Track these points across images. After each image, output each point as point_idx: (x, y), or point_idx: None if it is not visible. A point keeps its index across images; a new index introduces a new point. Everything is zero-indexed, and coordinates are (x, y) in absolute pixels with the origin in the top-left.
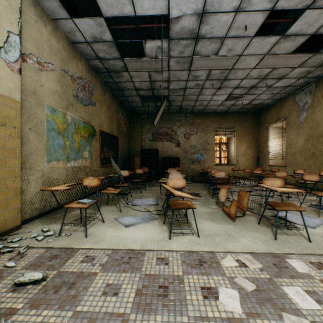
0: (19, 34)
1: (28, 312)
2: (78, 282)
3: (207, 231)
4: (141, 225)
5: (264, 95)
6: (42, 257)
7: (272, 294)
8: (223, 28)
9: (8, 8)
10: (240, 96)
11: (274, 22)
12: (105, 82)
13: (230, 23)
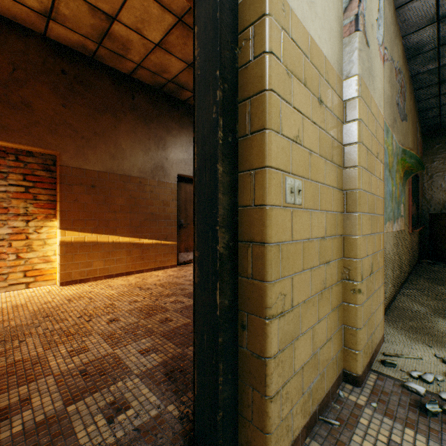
0: None
1: None
2: None
3: None
4: None
5: None
6: None
7: None
8: None
9: None
10: None
11: None
12: (412, 76)
13: None
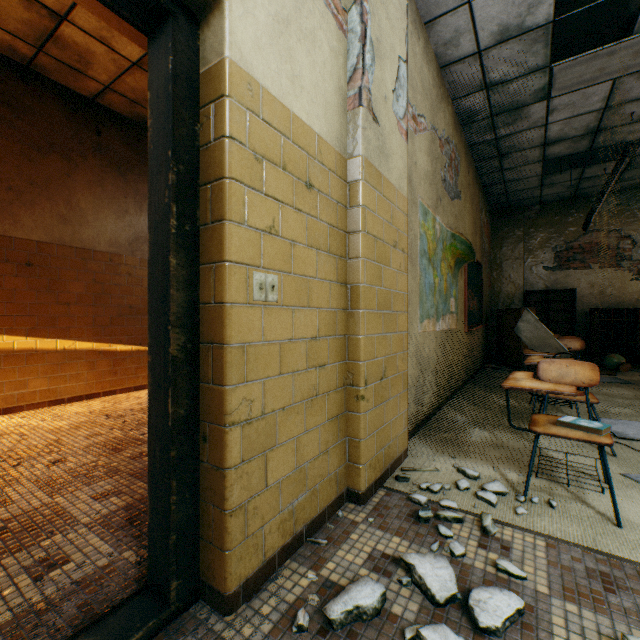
0: (406, 60)
1: None
2: None
3: None
4: None
5: None
6: (563, 565)
7: None
8: None
9: (398, 11)
10: None
11: None
12: (470, 145)
13: None
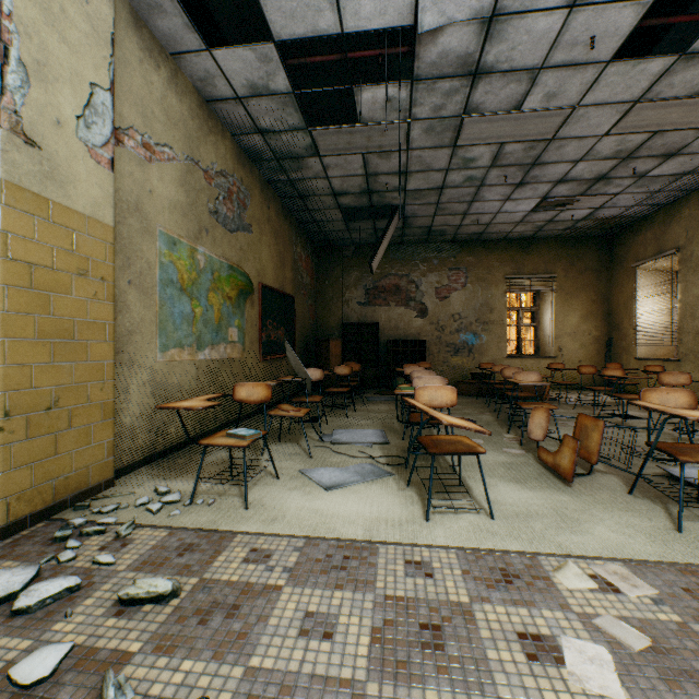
0: (112, 88)
1: (153, 661)
2: (245, 605)
3: (509, 507)
4: (358, 488)
5: (627, 197)
6: (163, 546)
7: (695, 663)
8: (539, 46)
9: (92, 37)
10: (569, 200)
11: (662, 24)
12: (269, 181)
13: (556, 34)
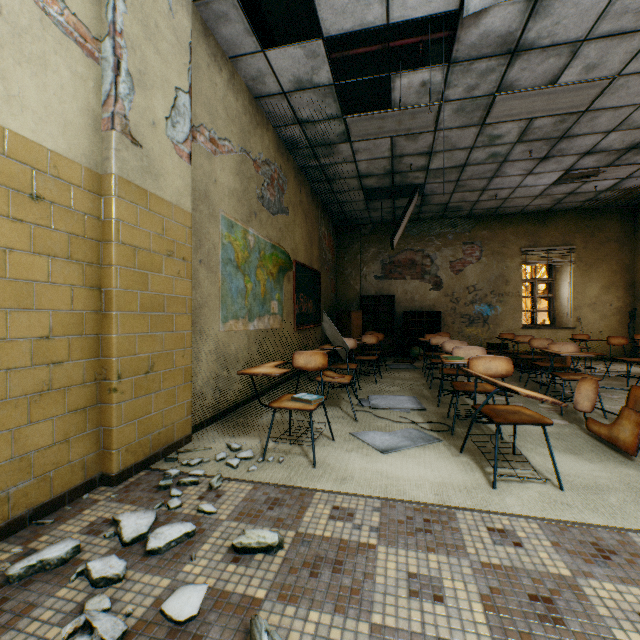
0: (190, 91)
1: (281, 608)
2: (347, 561)
3: (574, 478)
4: (412, 452)
5: None
6: (252, 499)
7: None
8: (585, 17)
9: (176, 47)
10: (594, 171)
11: None
12: (301, 167)
13: (606, 4)
